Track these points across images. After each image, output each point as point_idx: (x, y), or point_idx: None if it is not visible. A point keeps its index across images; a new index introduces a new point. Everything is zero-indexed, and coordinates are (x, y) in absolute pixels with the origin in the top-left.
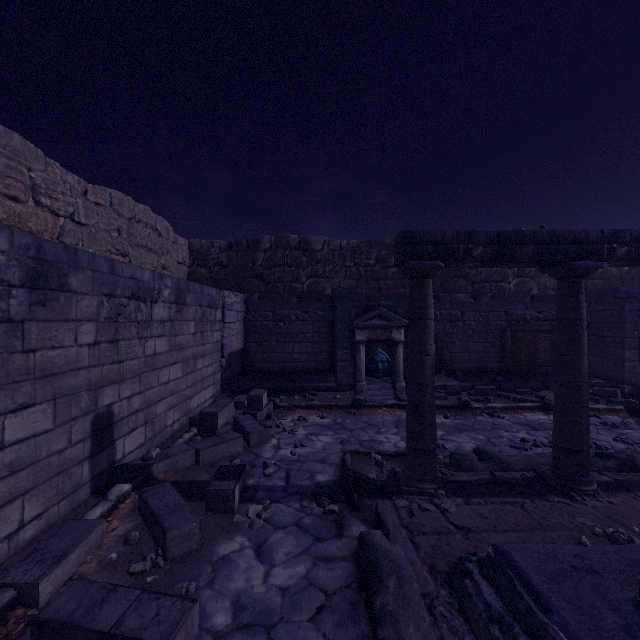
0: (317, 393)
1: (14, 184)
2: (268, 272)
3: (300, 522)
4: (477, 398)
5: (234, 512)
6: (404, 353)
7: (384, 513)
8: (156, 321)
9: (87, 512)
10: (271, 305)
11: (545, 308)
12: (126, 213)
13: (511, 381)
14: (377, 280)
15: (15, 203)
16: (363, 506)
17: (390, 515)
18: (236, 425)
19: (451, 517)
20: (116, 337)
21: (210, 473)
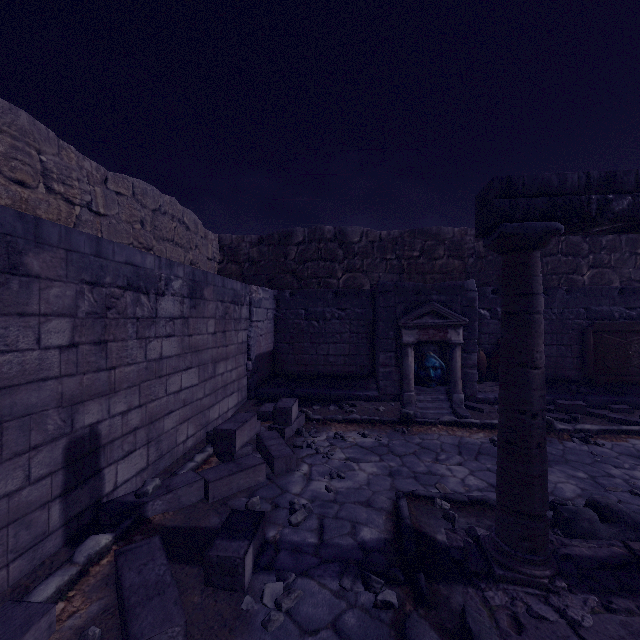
0: (356, 403)
1: (20, 167)
2: (301, 267)
3: (339, 621)
4: (560, 416)
5: (244, 590)
6: (461, 358)
7: (480, 633)
8: (163, 318)
9: (37, 586)
10: (304, 302)
11: (639, 303)
12: (150, 204)
13: (600, 394)
14: (422, 274)
15: (22, 188)
16: (435, 597)
17: (490, 638)
18: (259, 444)
19: (590, 639)
20: (104, 337)
21: (221, 515)
